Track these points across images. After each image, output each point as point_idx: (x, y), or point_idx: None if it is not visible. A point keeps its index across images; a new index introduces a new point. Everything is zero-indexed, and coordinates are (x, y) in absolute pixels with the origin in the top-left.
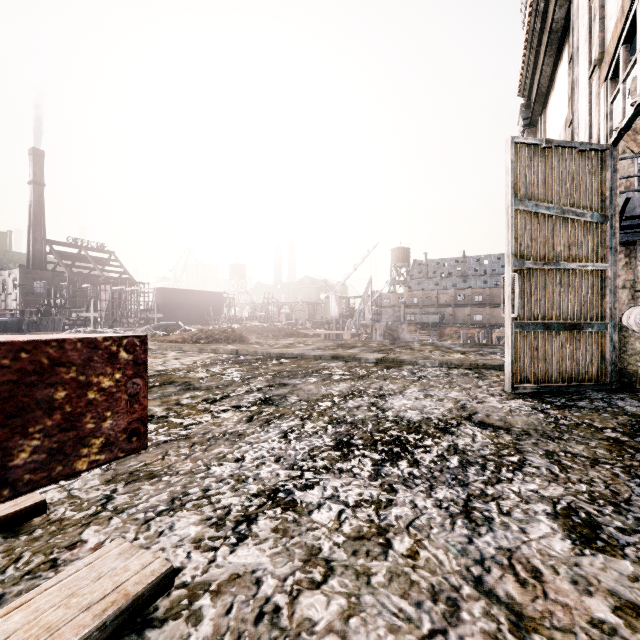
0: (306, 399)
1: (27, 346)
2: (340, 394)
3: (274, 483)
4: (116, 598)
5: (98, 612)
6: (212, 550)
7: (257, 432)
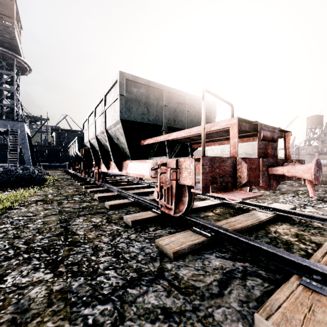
0: (290, 190)
1: (299, 160)
2: (305, 190)
3: (303, 203)
4: (289, 207)
5: (288, 207)
6: (298, 208)
7: (281, 195)
